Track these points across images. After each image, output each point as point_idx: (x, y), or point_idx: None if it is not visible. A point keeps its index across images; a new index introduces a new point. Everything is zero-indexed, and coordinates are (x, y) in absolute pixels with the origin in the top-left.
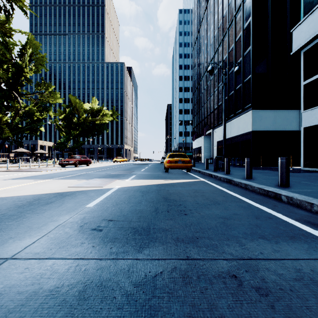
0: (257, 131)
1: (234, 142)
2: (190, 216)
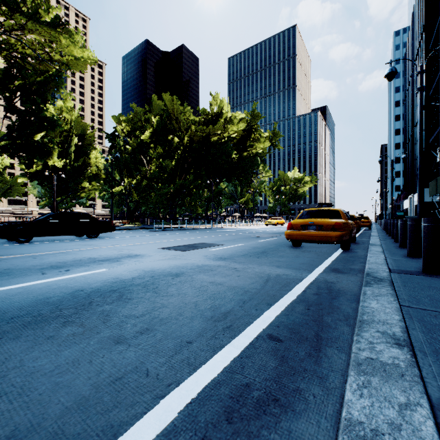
0: (428, 202)
1: None
2: None
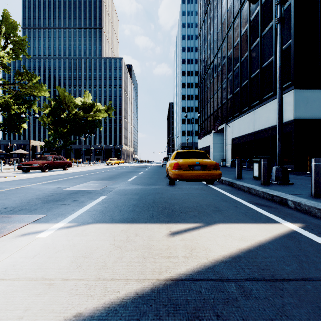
0: (302, 121)
1: (260, 138)
2: None
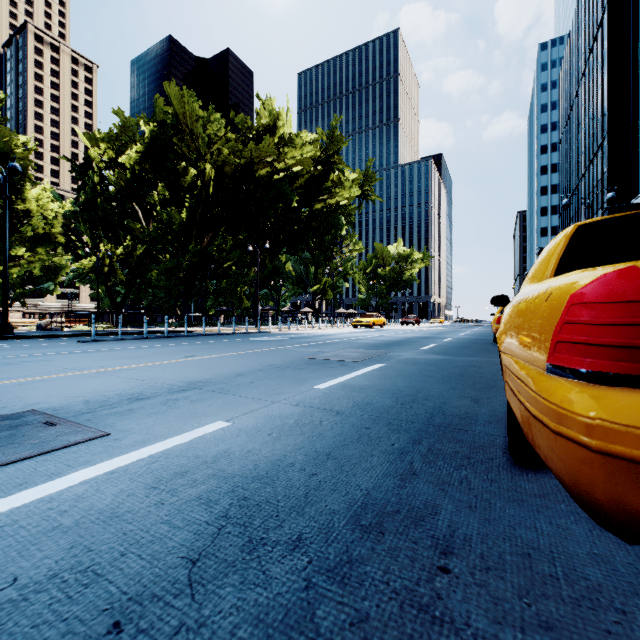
0: None
1: None
2: None
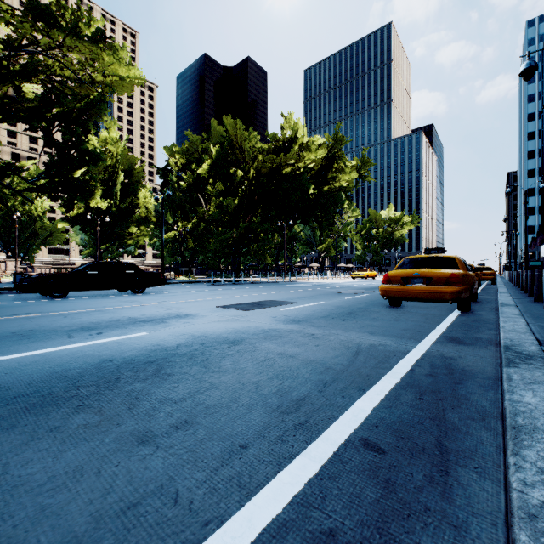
0: None
1: None
2: None
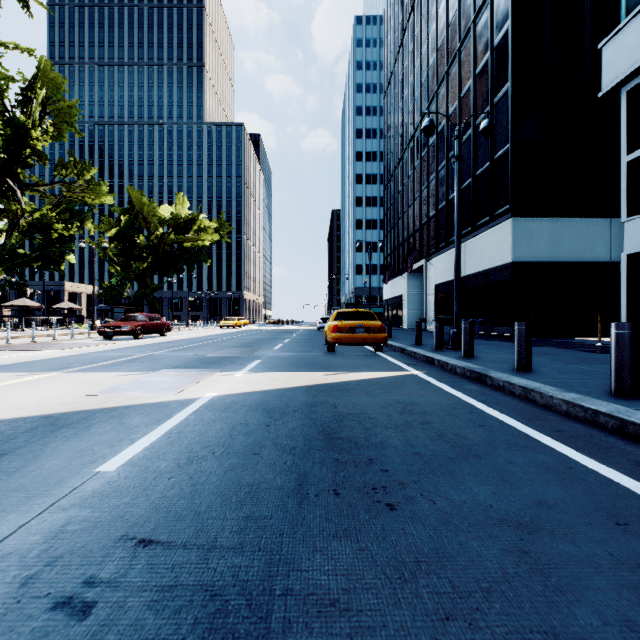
0: (523, 264)
1: (473, 286)
2: (407, 519)
